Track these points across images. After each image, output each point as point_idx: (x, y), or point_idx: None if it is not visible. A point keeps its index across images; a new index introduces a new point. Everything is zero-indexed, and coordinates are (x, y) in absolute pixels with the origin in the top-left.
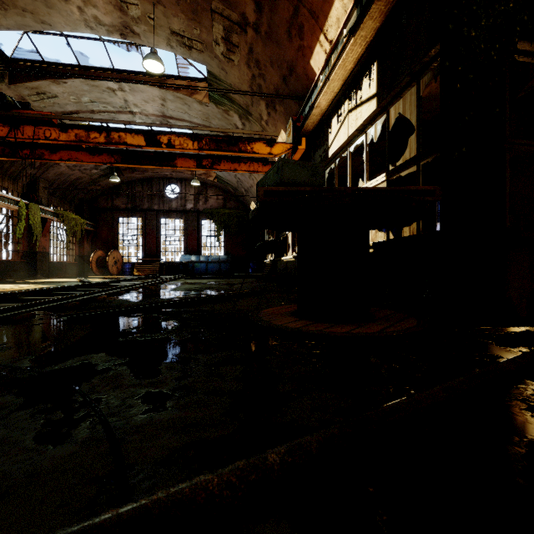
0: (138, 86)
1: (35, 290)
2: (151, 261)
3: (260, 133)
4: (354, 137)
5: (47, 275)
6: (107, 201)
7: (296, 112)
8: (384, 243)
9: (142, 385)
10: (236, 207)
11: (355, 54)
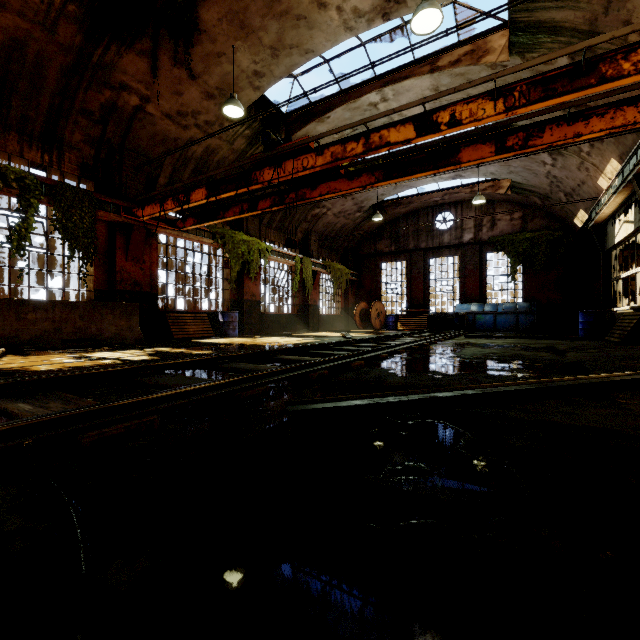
0: (403, 84)
1: (293, 347)
2: (417, 313)
3: None
4: None
5: (317, 328)
6: (369, 246)
7: None
8: None
9: None
10: (545, 226)
11: None
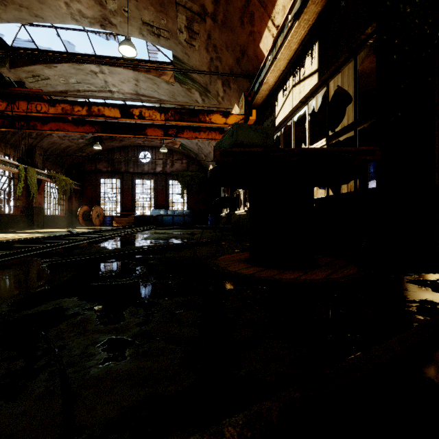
0: (116, 69)
1: (28, 239)
2: (127, 215)
3: (217, 106)
4: (297, 108)
5: (42, 226)
6: (91, 165)
7: (247, 88)
8: (324, 198)
9: (105, 331)
10: (197, 170)
11: (299, 36)
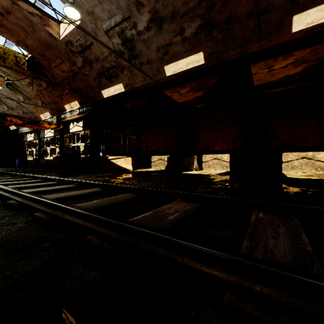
0: None
1: None
2: None
3: (47, 121)
4: (77, 131)
5: None
6: None
7: (56, 111)
8: (84, 157)
9: None
10: None
11: (78, 116)
